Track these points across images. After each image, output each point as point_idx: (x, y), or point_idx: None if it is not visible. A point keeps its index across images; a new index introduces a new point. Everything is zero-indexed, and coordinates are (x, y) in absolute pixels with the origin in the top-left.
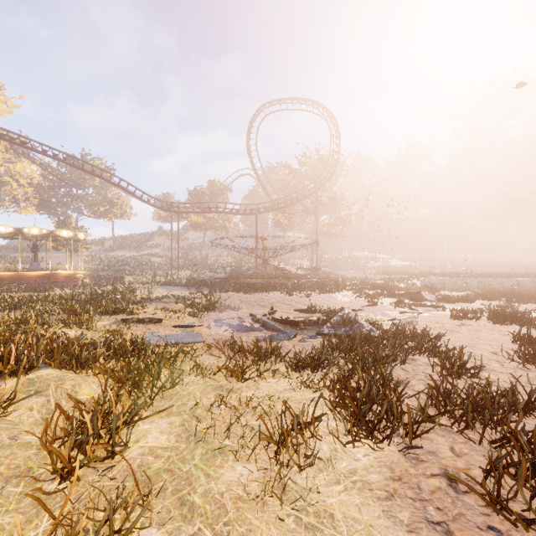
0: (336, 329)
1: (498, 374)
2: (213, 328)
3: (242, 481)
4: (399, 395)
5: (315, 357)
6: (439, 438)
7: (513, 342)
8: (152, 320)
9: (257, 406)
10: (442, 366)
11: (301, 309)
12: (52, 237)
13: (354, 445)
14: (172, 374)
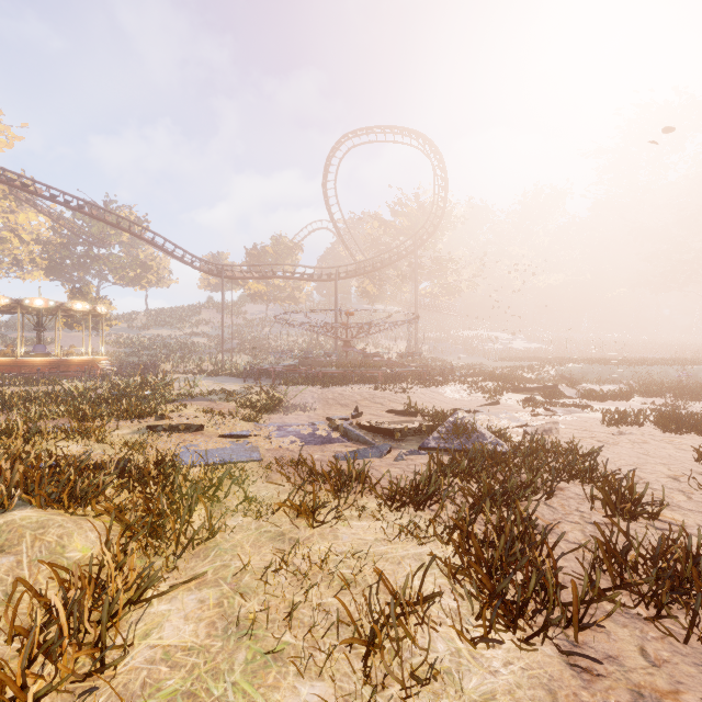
0: (446, 441)
1: (687, 514)
2: (274, 439)
3: None
4: (553, 559)
5: (419, 486)
6: (619, 629)
7: (698, 462)
8: (191, 427)
9: (335, 571)
10: (606, 502)
11: (397, 410)
12: (63, 311)
13: (488, 645)
14: (209, 517)
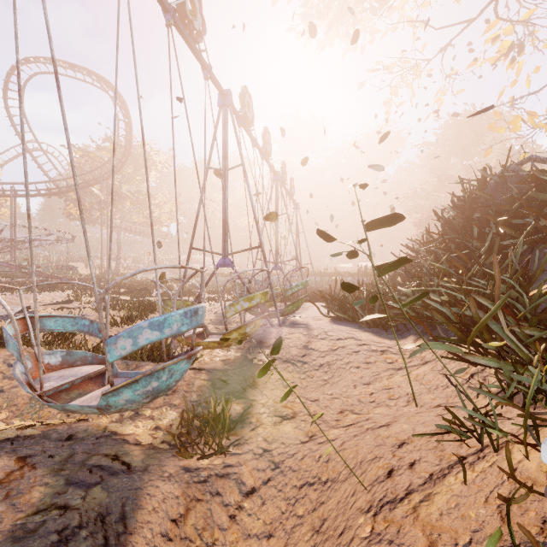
0: None
1: None
2: None
3: None
4: None
5: None
6: None
7: None
8: None
9: None
10: None
11: None
12: None
13: None
14: None
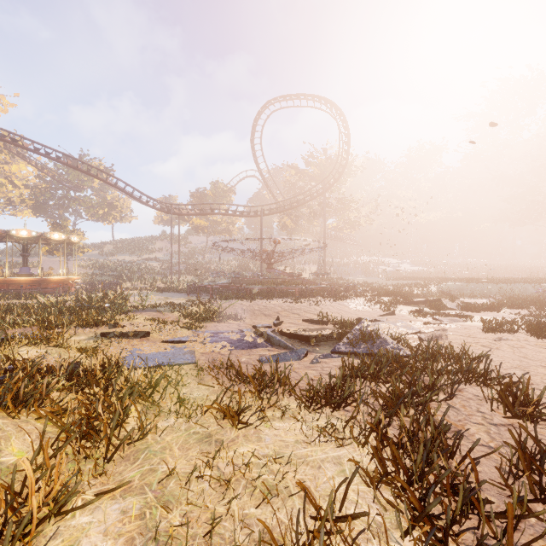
0: (354, 346)
1: None
2: (208, 344)
3: None
4: (476, 470)
5: (334, 388)
6: None
7: None
8: (138, 334)
9: (257, 477)
10: (505, 404)
11: (311, 319)
12: (44, 240)
13: None
14: (140, 420)
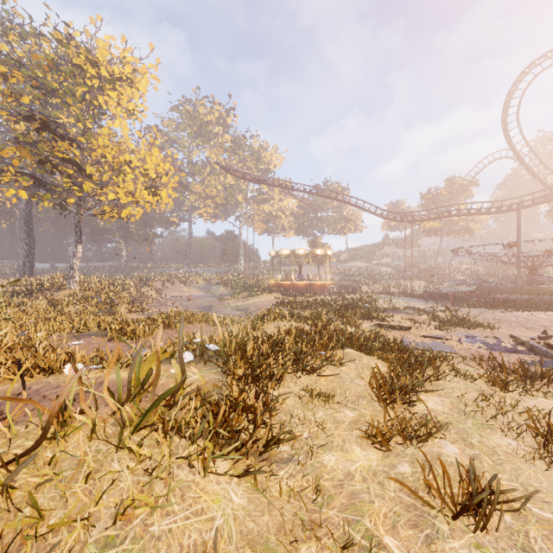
0: None
1: None
2: (464, 343)
3: (510, 447)
4: None
5: None
6: None
7: None
8: (402, 328)
9: (523, 412)
10: None
11: None
12: (309, 255)
13: None
14: (436, 370)
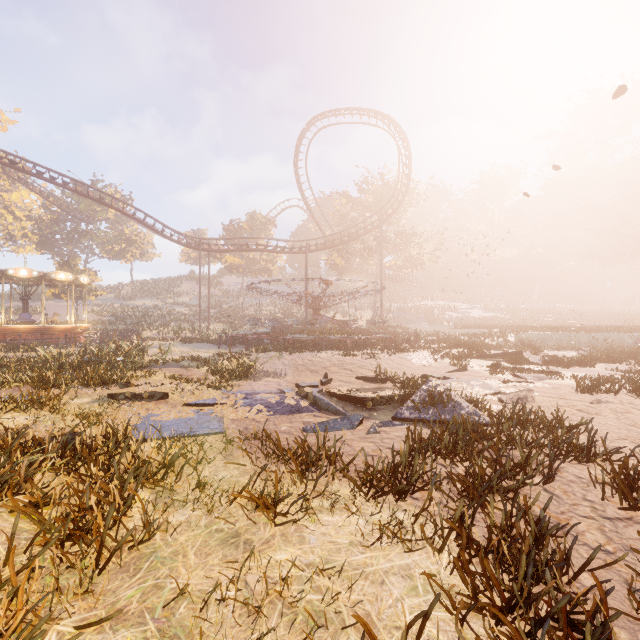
0: (421, 411)
1: None
2: (240, 408)
3: None
4: (603, 597)
5: (398, 467)
6: None
7: None
8: (154, 395)
9: (299, 599)
10: (621, 490)
11: (366, 377)
12: (48, 281)
13: None
14: (145, 515)
